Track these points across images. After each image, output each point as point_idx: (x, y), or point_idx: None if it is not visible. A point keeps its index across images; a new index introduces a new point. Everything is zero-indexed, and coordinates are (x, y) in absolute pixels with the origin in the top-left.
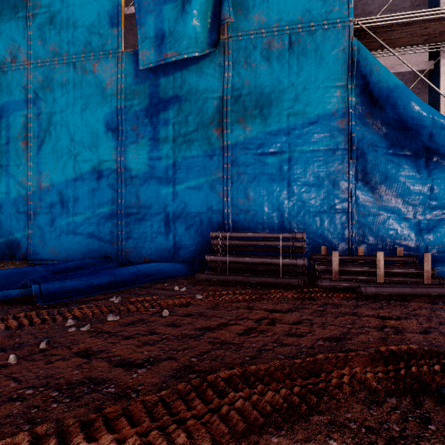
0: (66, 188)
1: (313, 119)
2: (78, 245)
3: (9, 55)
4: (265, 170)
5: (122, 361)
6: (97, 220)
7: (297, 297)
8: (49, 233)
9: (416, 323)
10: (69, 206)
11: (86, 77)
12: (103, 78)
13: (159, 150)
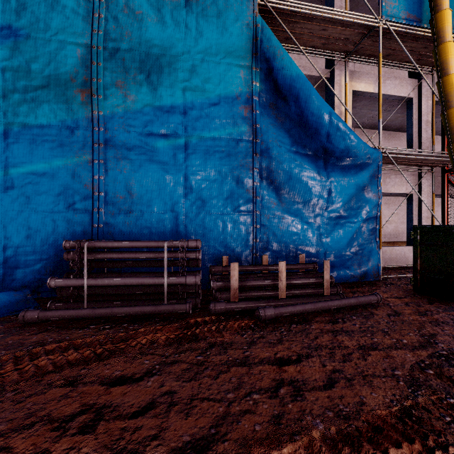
0: None
1: (215, 99)
2: None
3: None
4: (154, 157)
5: None
6: None
7: (175, 337)
8: None
9: (318, 365)
10: None
11: None
12: None
13: None
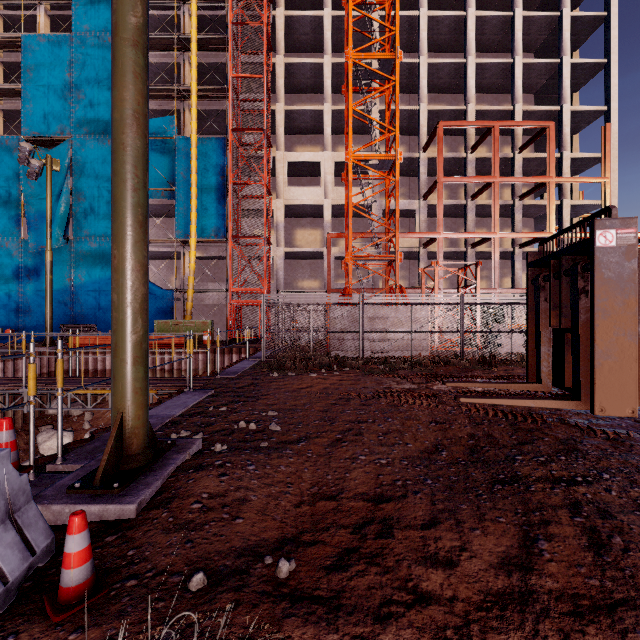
0: None
1: (109, 277)
2: None
3: None
4: (90, 298)
5: None
6: (9, 319)
7: None
8: None
9: None
10: None
11: (3, 249)
12: (12, 251)
13: (41, 287)
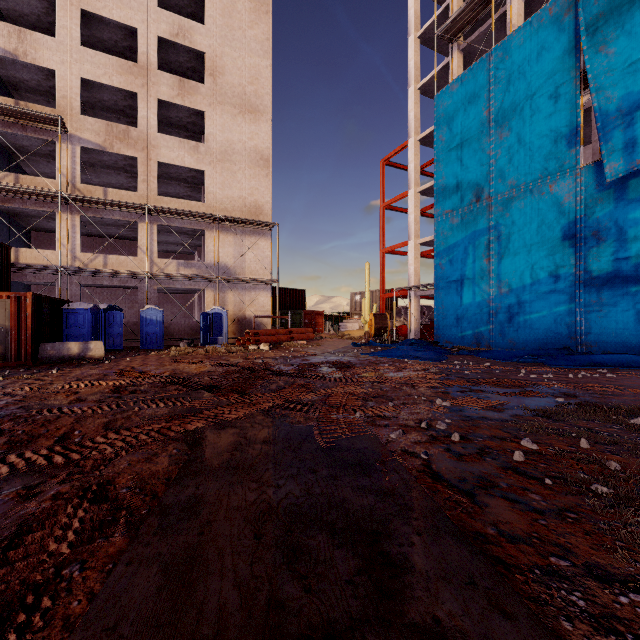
0: (523, 292)
1: None
2: (535, 338)
3: (474, 197)
4: None
5: (633, 384)
6: (554, 318)
7: None
8: (508, 328)
9: None
10: (526, 307)
11: (542, 198)
12: (560, 195)
13: (627, 250)
